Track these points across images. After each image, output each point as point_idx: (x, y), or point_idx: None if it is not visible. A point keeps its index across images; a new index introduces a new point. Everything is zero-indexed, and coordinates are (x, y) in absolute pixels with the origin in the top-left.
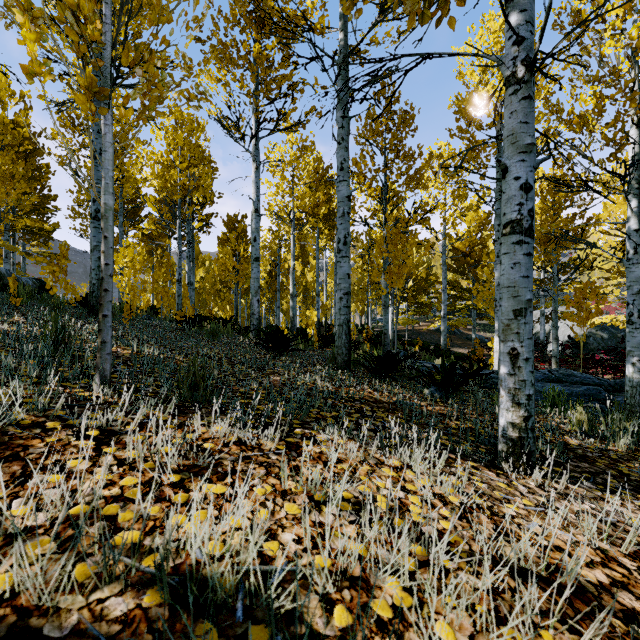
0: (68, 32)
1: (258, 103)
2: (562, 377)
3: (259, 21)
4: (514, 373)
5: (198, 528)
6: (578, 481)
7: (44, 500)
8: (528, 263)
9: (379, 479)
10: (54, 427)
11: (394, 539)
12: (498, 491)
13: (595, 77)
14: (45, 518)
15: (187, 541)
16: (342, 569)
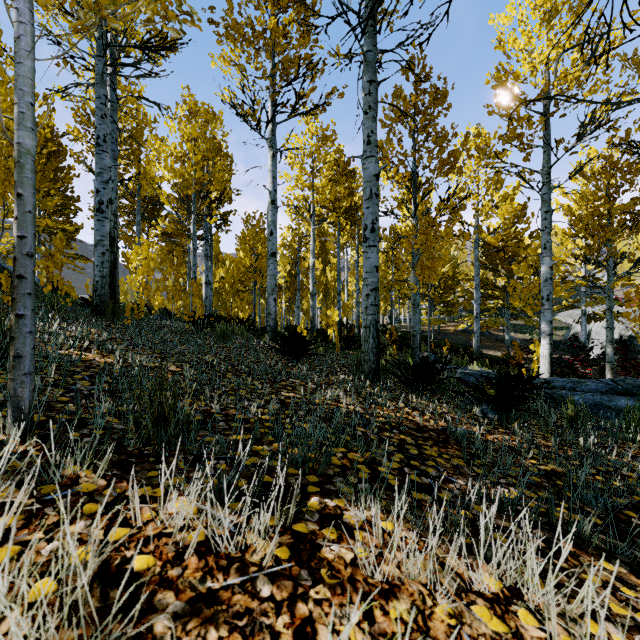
0: None
1: (274, 83)
2: (632, 389)
3: None
4: None
5: None
6: None
7: None
8: None
9: None
10: None
11: None
12: None
13: None
14: None
15: None
16: None
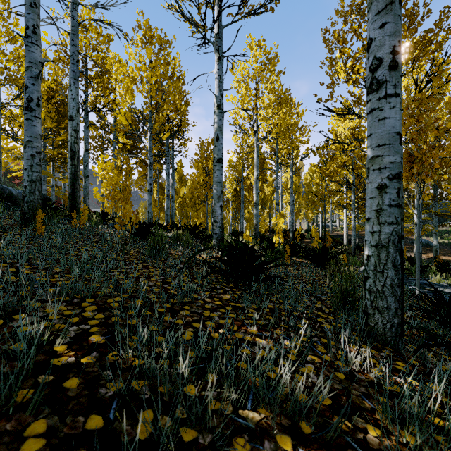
0: None
1: None
2: None
3: None
4: None
5: None
6: None
7: None
8: None
9: None
10: None
11: None
12: None
13: None
14: None
15: None
16: None
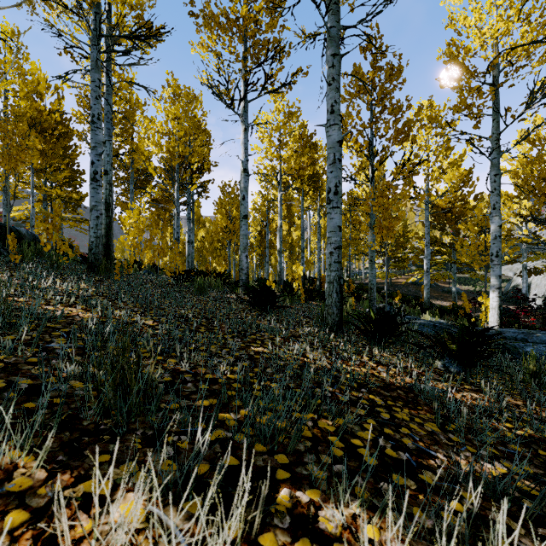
0: None
1: (246, 64)
2: None
3: None
4: None
5: None
6: None
7: None
8: None
9: None
10: None
11: None
12: None
13: None
14: None
15: None
16: None
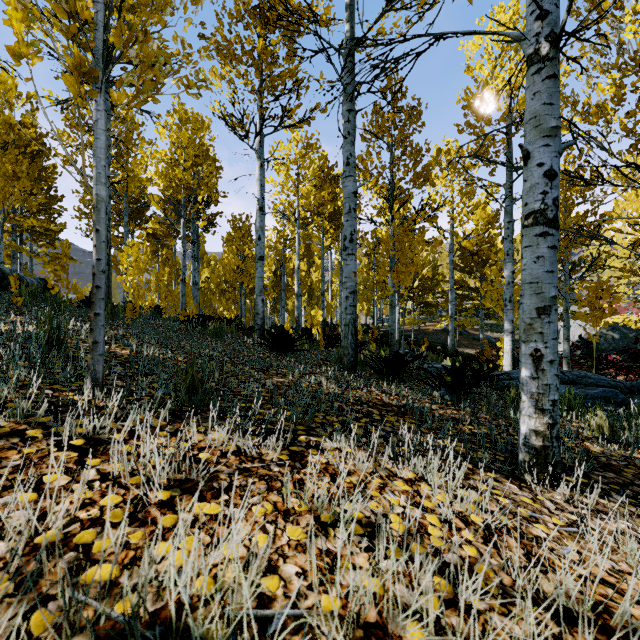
0: (56, 10)
1: (262, 99)
2: (576, 379)
3: (263, 16)
4: (537, 376)
5: (183, 563)
6: (607, 494)
7: (10, 525)
8: (553, 257)
9: (392, 494)
10: (35, 436)
11: (413, 571)
12: (524, 508)
13: (615, 64)
14: (6, 549)
15: (169, 580)
16: (354, 615)
